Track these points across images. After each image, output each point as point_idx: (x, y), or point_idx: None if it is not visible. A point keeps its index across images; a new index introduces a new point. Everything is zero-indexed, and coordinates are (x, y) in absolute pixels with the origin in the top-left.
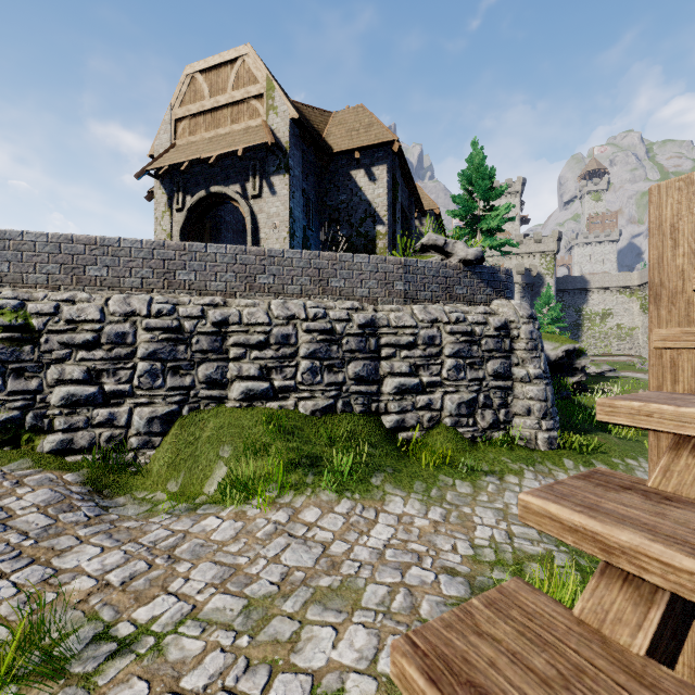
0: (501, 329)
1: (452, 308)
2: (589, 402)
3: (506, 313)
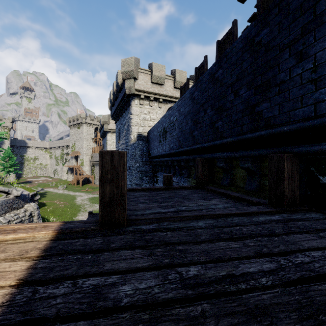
0: (30, 215)
1: (14, 214)
2: (41, 213)
3: (30, 209)
